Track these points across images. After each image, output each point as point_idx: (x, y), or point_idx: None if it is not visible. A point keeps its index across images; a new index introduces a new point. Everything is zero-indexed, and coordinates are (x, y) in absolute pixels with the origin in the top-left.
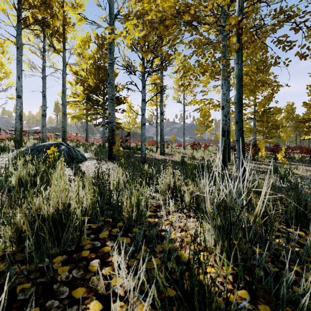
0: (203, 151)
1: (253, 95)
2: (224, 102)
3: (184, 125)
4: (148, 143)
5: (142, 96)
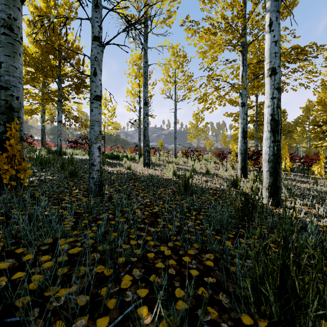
0: (199, 160)
1: (255, 94)
2: (275, 59)
3: (175, 126)
4: (131, 149)
5: (92, 27)
